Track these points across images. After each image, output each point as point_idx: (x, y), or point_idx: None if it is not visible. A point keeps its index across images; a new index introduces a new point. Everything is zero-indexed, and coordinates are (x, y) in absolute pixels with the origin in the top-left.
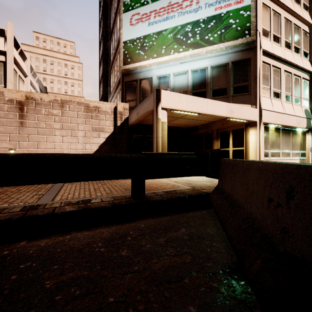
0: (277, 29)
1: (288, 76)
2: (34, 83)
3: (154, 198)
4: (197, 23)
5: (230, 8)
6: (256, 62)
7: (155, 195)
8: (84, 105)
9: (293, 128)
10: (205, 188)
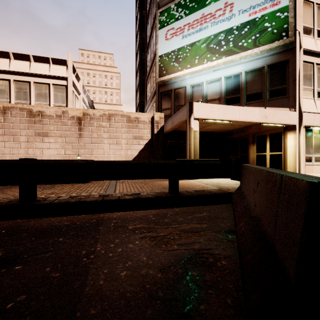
0: None
1: None
2: (84, 99)
3: (186, 194)
4: (230, 30)
5: (265, 12)
6: (295, 63)
7: (187, 192)
8: (126, 117)
9: None
10: (231, 189)
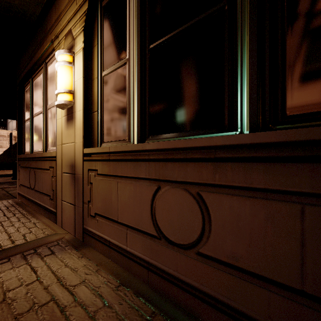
0: None
1: None
2: None
3: None
4: None
5: None
6: None
7: None
8: None
9: None
10: None
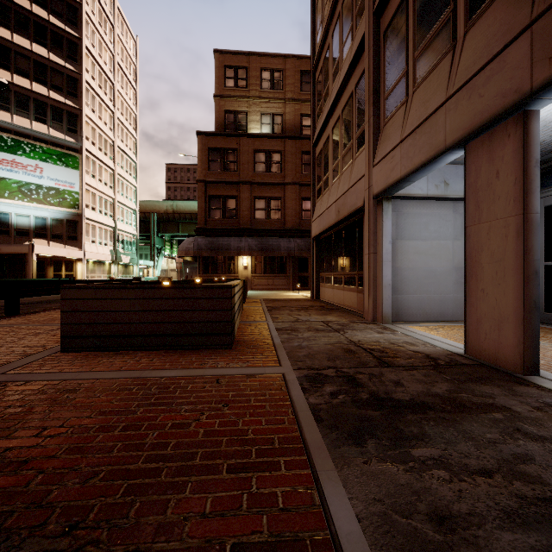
0: (94, 202)
1: (101, 230)
2: None
3: None
4: (41, 186)
5: (66, 188)
6: (82, 224)
7: None
8: None
9: (104, 261)
10: None
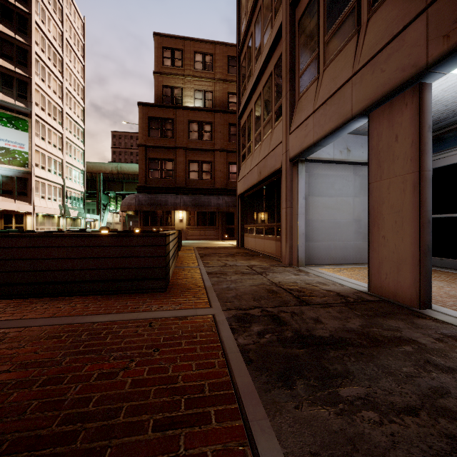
0: (44, 162)
1: (50, 187)
2: None
3: None
4: None
5: (16, 148)
6: (32, 181)
7: None
8: None
9: (53, 215)
10: None
